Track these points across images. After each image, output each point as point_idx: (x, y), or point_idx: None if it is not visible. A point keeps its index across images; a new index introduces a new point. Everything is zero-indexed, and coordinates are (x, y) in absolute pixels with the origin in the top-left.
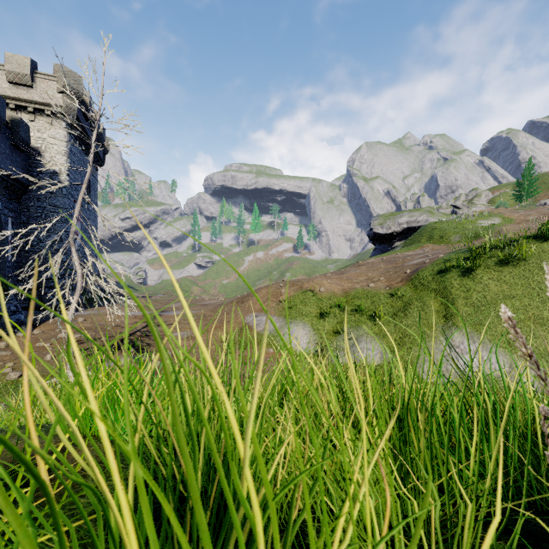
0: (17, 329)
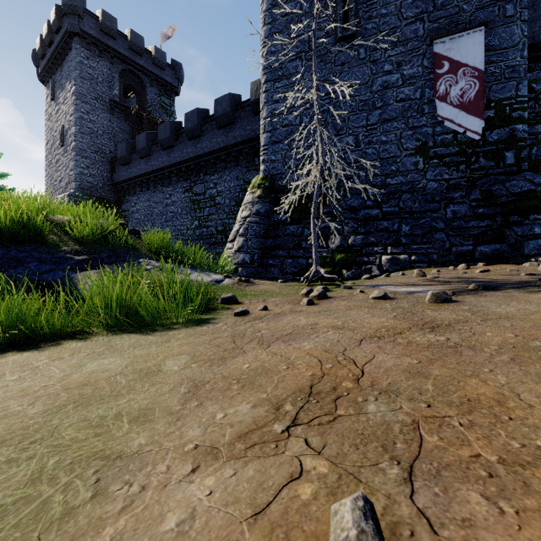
0: (536, 259)
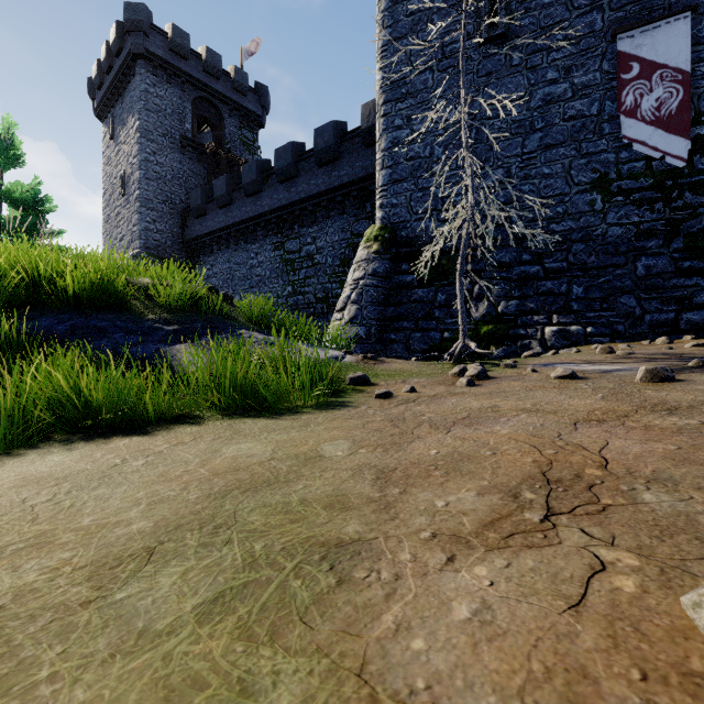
0: None
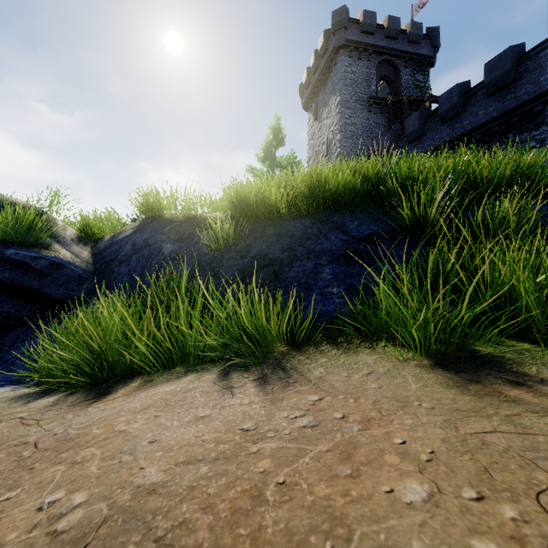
0: None
